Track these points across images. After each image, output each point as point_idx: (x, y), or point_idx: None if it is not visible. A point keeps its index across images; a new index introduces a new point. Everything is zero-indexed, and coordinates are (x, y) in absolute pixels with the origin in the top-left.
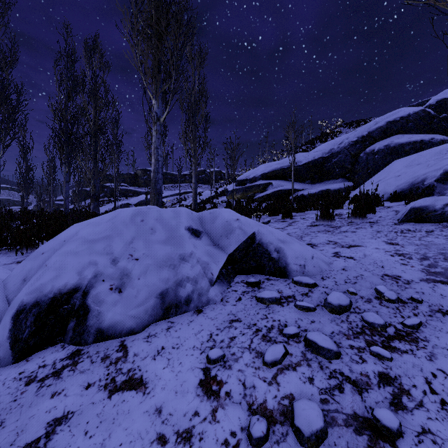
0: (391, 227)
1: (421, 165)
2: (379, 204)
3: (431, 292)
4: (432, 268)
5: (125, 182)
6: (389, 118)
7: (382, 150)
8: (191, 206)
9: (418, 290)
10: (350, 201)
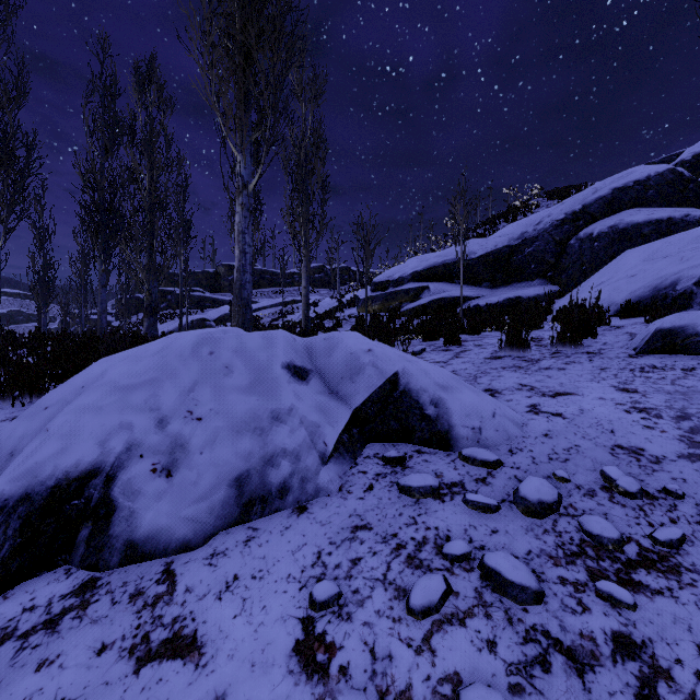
0: (624, 361)
1: (669, 258)
2: (601, 322)
3: (699, 480)
4: (698, 435)
5: (200, 285)
6: (616, 183)
7: (605, 233)
8: (301, 323)
9: (676, 474)
10: (554, 316)
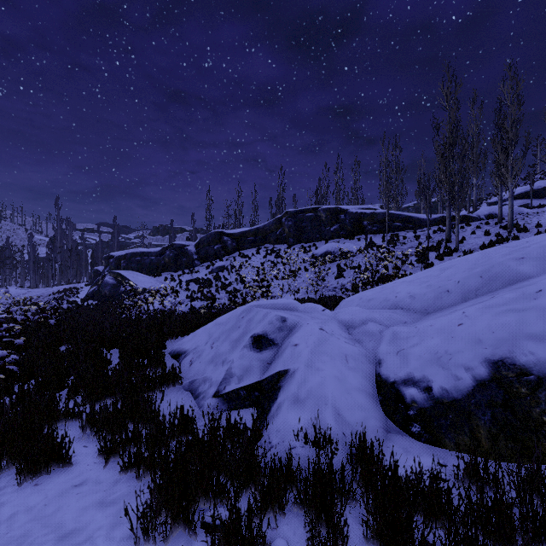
0: None
1: None
2: None
3: None
4: None
5: None
6: None
7: None
8: None
9: None
10: None
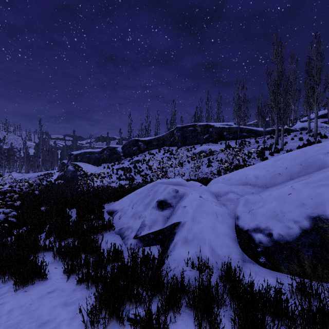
0: None
1: None
2: None
3: None
4: None
5: None
6: None
7: None
8: None
9: None
10: None
